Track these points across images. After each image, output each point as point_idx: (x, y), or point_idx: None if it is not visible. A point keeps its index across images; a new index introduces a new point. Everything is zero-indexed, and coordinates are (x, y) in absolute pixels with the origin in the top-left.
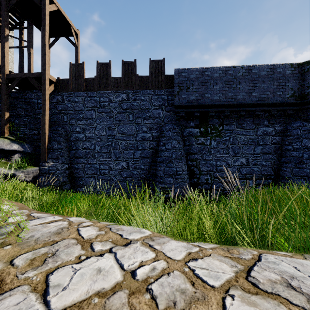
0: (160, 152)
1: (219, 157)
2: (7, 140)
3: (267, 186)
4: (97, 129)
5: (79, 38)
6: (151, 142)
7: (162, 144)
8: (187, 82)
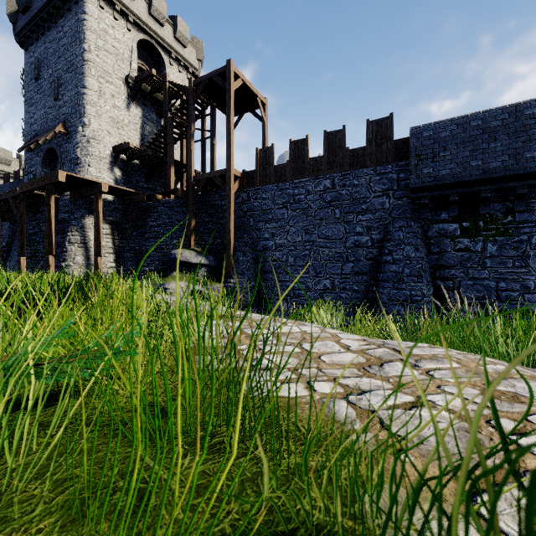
0: (384, 265)
1: (503, 274)
2: (193, 252)
3: None
4: (289, 234)
5: (266, 109)
6: (369, 250)
7: (388, 252)
8: (433, 146)
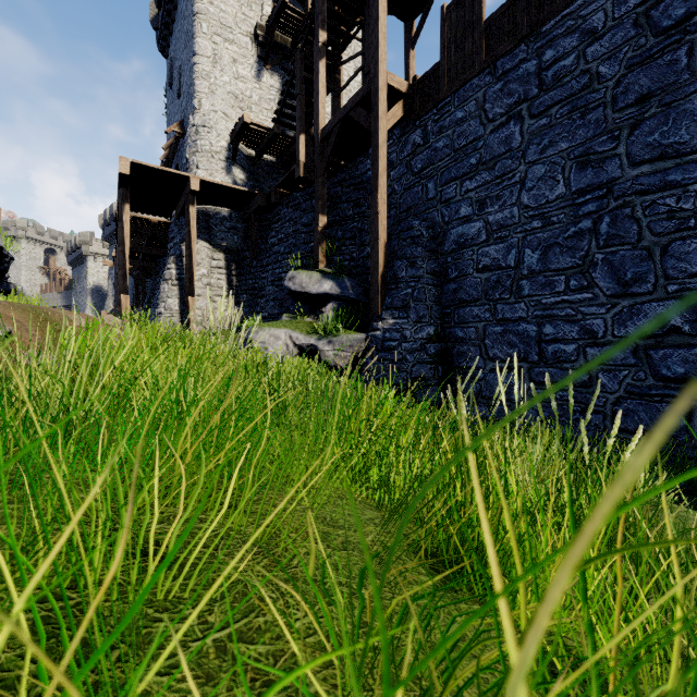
0: None
1: None
2: (316, 274)
3: None
4: (527, 185)
5: None
6: None
7: None
8: None
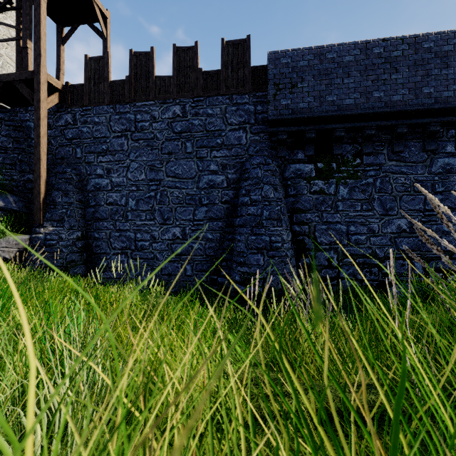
0: (241, 207)
1: (353, 217)
2: None
3: (452, 274)
4: (130, 170)
5: (109, 24)
6: (225, 191)
7: (245, 192)
8: (291, 75)
